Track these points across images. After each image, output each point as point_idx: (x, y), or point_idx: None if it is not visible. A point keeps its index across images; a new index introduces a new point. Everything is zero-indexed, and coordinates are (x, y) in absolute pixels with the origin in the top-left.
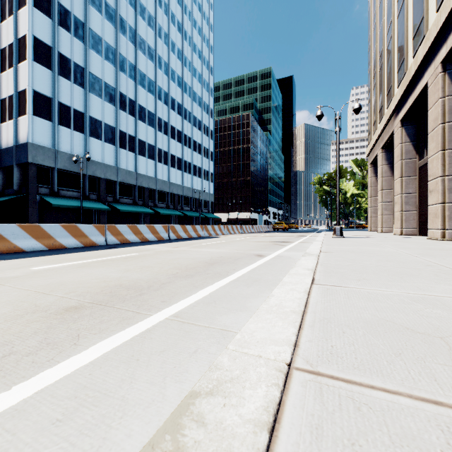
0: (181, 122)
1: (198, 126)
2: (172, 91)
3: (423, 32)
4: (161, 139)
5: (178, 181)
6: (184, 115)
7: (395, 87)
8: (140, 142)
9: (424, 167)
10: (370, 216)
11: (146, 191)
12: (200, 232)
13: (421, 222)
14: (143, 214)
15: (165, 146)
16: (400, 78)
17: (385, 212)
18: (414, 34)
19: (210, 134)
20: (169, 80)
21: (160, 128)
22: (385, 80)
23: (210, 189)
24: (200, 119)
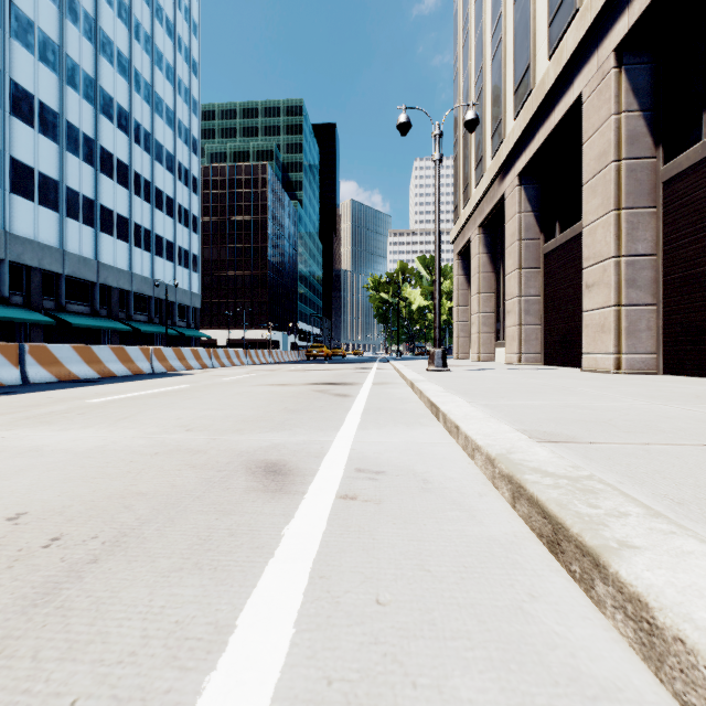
0: (128, 147)
1: (167, 162)
2: (106, 79)
3: (575, 4)
4: (76, 170)
5: (120, 263)
6: (135, 134)
7: (507, 121)
8: (18, 165)
9: (555, 253)
10: (457, 336)
11: (35, 274)
12: (140, 363)
13: (549, 344)
14: (27, 325)
15: (88, 187)
16: (520, 102)
17: (484, 328)
18: (554, 14)
19: (191, 183)
20: (97, 53)
21: (74, 148)
22: (486, 116)
23: (191, 284)
24: (170, 150)
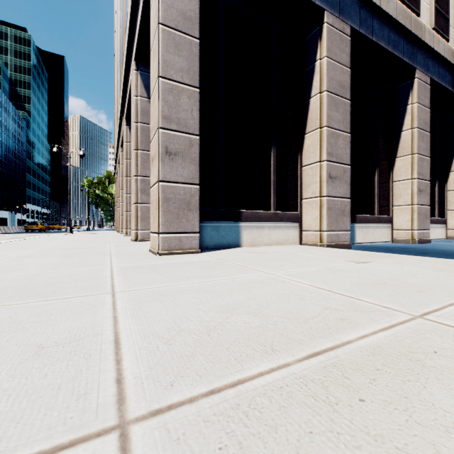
0: None
1: None
2: None
3: None
4: None
5: None
6: None
7: None
8: None
9: None
10: (116, 220)
11: None
12: None
13: None
14: None
15: None
16: None
17: None
18: None
19: None
20: None
21: None
22: None
23: None
24: None
